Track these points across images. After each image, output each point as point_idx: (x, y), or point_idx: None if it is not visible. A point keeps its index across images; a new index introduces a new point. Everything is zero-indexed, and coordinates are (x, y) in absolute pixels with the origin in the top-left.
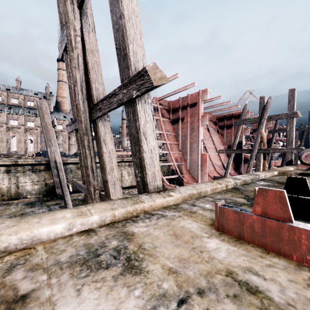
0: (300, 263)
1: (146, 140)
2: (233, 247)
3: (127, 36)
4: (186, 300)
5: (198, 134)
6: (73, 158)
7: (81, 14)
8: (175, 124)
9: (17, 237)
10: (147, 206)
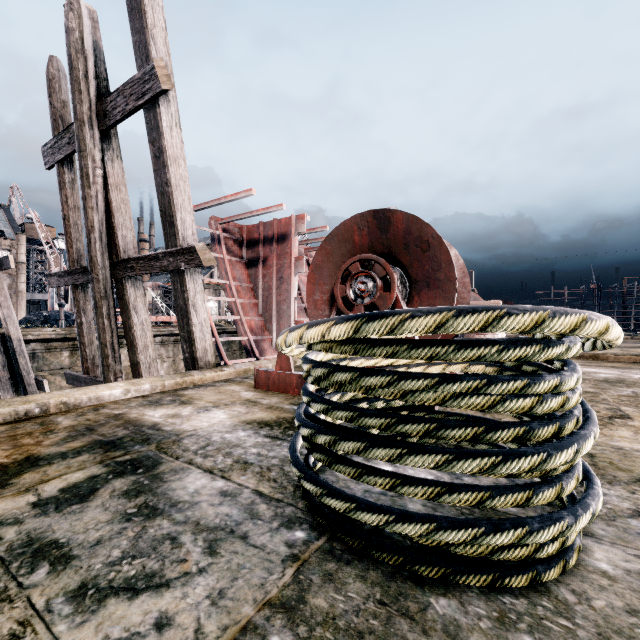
0: (293, 394)
1: (196, 312)
2: (259, 393)
3: (175, 204)
4: (217, 406)
5: (290, 288)
6: (28, 329)
7: (102, 137)
8: (252, 268)
9: (87, 397)
10: (196, 379)
